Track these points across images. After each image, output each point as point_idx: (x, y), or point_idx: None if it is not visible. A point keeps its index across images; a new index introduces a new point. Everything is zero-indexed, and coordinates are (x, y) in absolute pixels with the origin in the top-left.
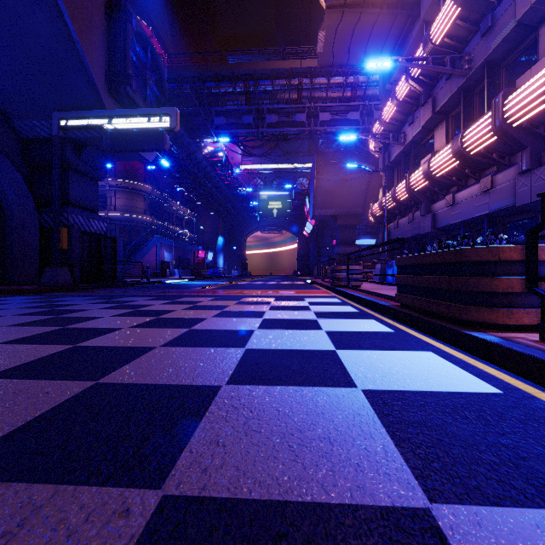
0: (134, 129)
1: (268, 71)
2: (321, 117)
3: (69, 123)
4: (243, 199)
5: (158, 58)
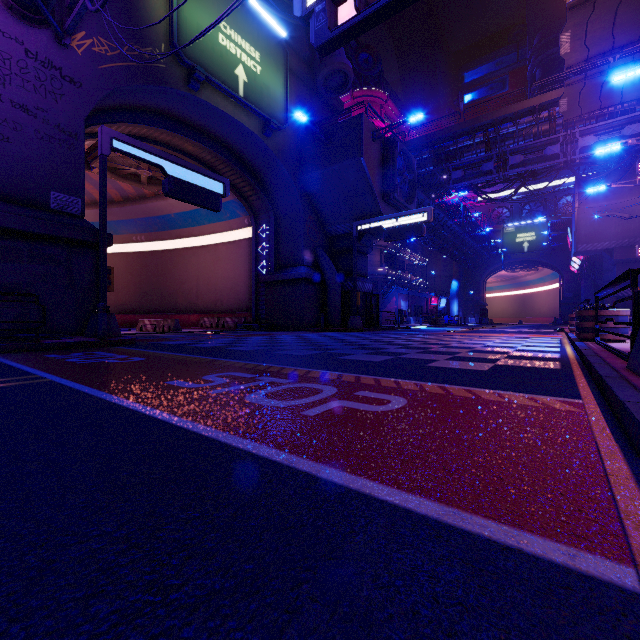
0: (402, 225)
1: (511, 114)
2: (581, 143)
3: (362, 228)
4: (481, 239)
5: (411, 158)
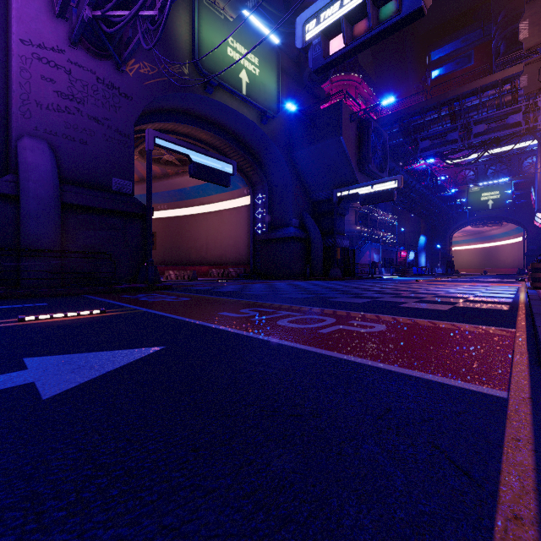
0: (375, 192)
1: (474, 89)
2: None
3: (341, 194)
4: (447, 199)
5: (383, 133)
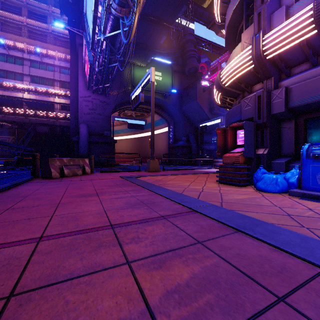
0: (213, 124)
1: None
2: None
3: (201, 125)
4: None
5: None
